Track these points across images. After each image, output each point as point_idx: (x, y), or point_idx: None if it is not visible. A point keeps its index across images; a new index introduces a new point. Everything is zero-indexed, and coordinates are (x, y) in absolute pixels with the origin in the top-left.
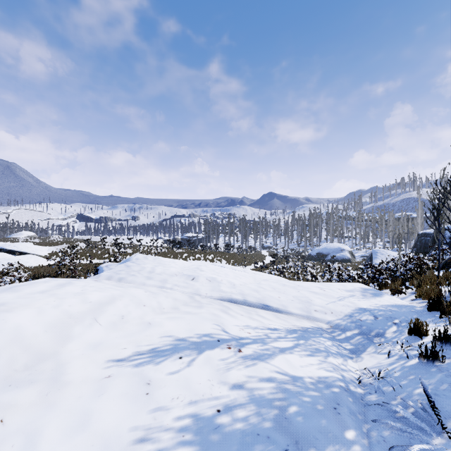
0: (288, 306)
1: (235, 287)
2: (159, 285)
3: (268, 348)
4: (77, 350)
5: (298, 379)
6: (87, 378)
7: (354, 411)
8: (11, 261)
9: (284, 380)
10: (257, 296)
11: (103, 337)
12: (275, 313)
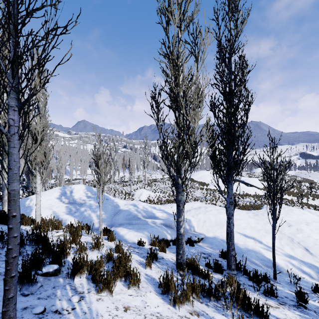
0: None
1: (306, 237)
2: (268, 222)
3: (266, 248)
4: None
5: (262, 254)
6: (225, 229)
7: (267, 264)
8: (245, 189)
9: (257, 251)
10: (309, 245)
11: None
12: (308, 254)
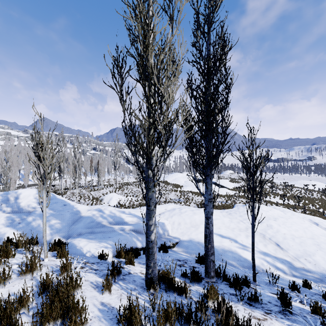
0: (290, 250)
1: (276, 232)
2: (241, 220)
3: (242, 247)
4: (202, 226)
5: (238, 253)
6: (200, 231)
7: (244, 265)
8: (216, 190)
9: (233, 251)
10: (279, 240)
11: None
12: (279, 249)
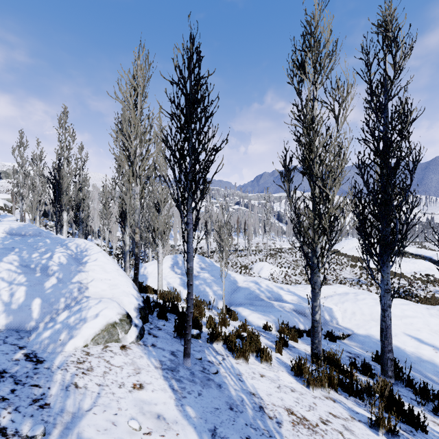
0: None
1: None
2: None
3: None
4: None
5: None
6: None
7: None
8: (433, 271)
9: (437, 364)
10: None
11: (398, 324)
12: None
